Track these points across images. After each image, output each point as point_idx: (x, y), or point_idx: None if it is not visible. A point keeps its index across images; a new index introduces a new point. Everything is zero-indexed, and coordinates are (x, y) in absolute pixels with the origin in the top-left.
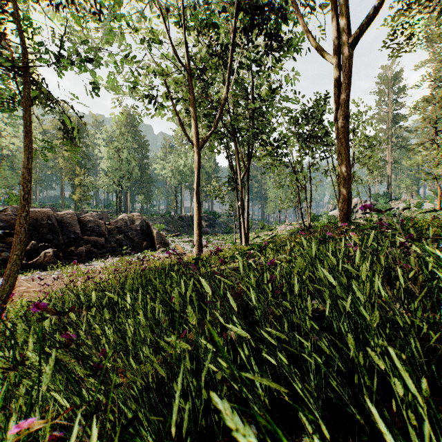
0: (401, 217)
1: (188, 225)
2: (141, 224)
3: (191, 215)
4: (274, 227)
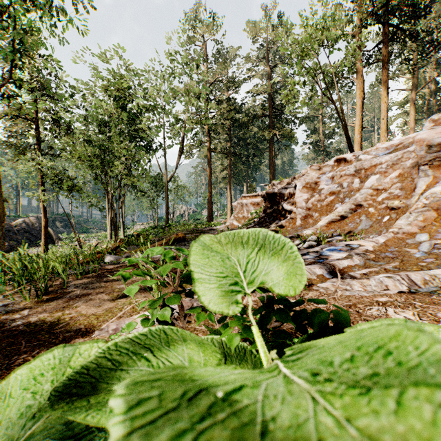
0: (198, 221)
1: None
2: (39, 226)
3: None
4: (131, 226)
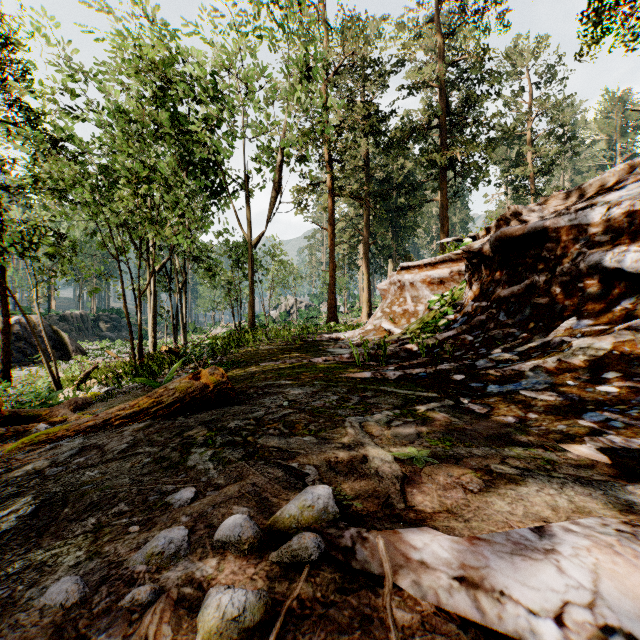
0: (312, 321)
1: (77, 329)
2: (46, 329)
3: (82, 314)
4: (208, 330)
